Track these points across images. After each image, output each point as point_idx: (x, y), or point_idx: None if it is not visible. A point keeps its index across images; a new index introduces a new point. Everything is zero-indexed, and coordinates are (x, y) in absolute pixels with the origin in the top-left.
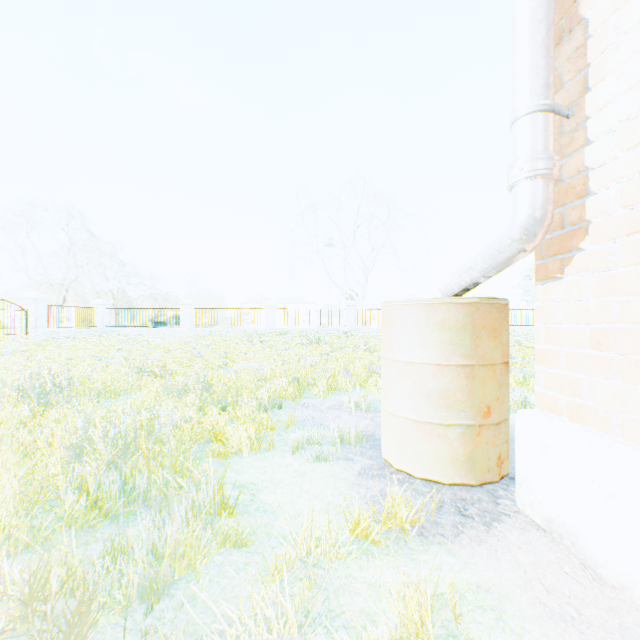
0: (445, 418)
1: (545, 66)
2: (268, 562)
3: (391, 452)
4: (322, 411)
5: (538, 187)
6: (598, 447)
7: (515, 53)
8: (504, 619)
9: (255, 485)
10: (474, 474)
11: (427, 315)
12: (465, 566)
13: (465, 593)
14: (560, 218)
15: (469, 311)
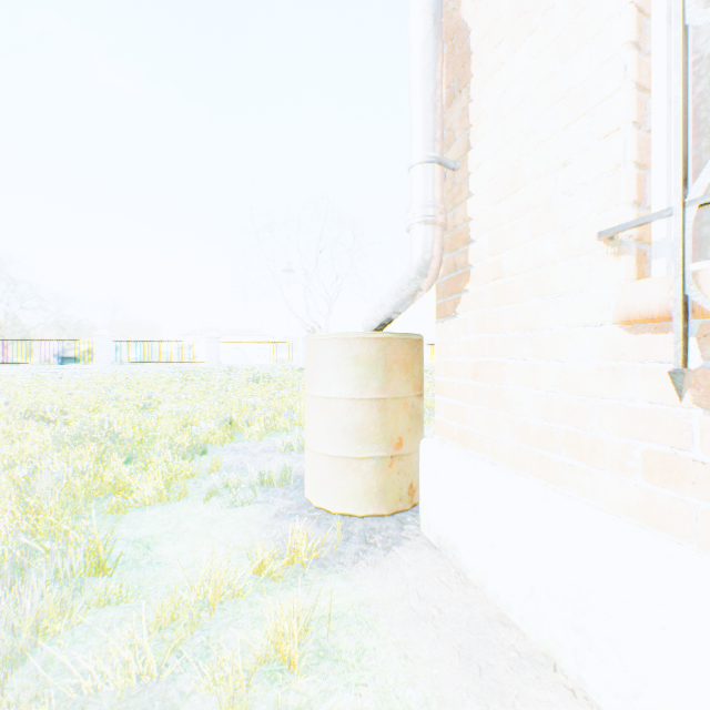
0: (360, 451)
1: (434, 122)
2: (150, 613)
3: (311, 490)
4: (254, 454)
5: (428, 232)
6: (468, 466)
7: (411, 105)
8: (375, 628)
9: (154, 538)
10: (387, 504)
11: (343, 350)
12: (355, 588)
13: (347, 611)
14: (453, 261)
15: (382, 346)
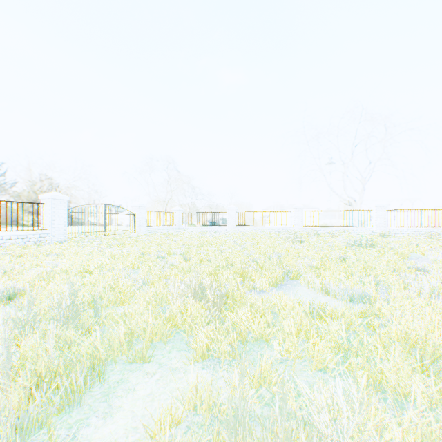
0: None
1: None
2: None
3: None
4: None
5: None
6: None
7: None
8: None
9: None
10: None
11: None
12: None
13: None
14: None
15: None
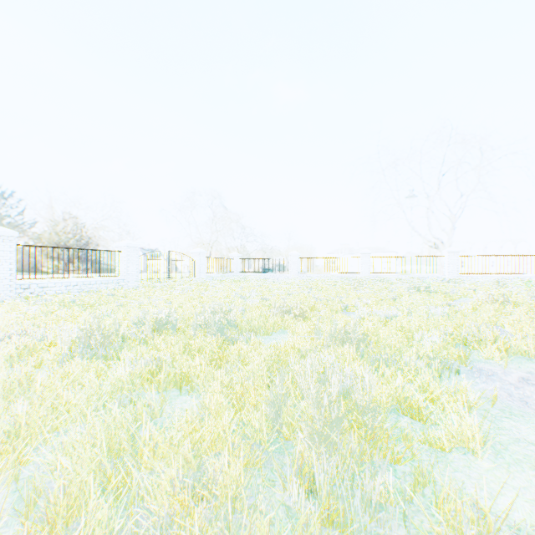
0: None
1: None
2: None
3: None
4: (514, 385)
5: None
6: None
7: None
8: None
9: None
10: None
11: None
12: None
13: None
14: None
15: None
